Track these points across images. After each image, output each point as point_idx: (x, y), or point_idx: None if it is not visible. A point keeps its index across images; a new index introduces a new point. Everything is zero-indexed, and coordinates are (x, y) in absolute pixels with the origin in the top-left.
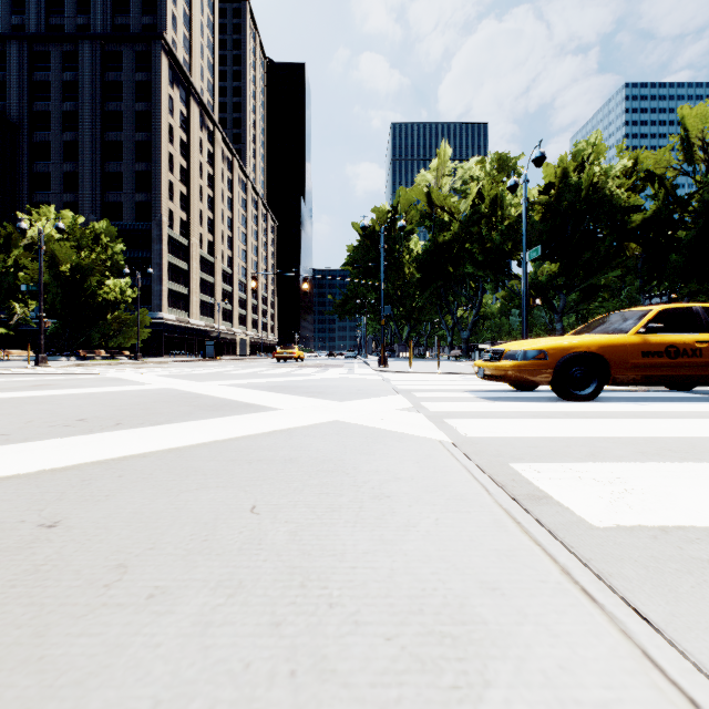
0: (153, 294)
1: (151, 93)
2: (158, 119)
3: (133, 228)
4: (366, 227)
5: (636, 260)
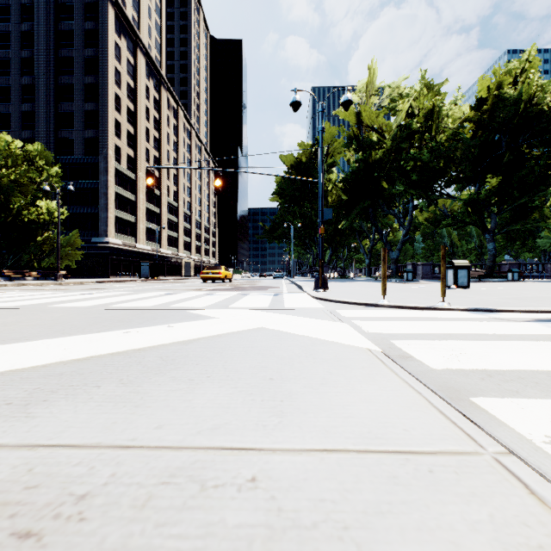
0: (100, 220)
1: (99, 40)
2: (105, 62)
3: (83, 162)
4: (298, 103)
5: None
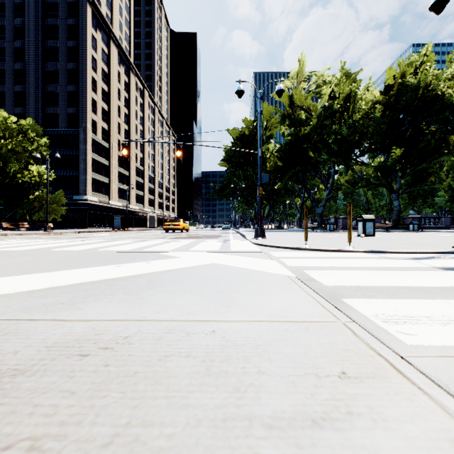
0: (80, 181)
1: (79, 33)
2: (84, 52)
3: (66, 133)
4: (242, 91)
5: None
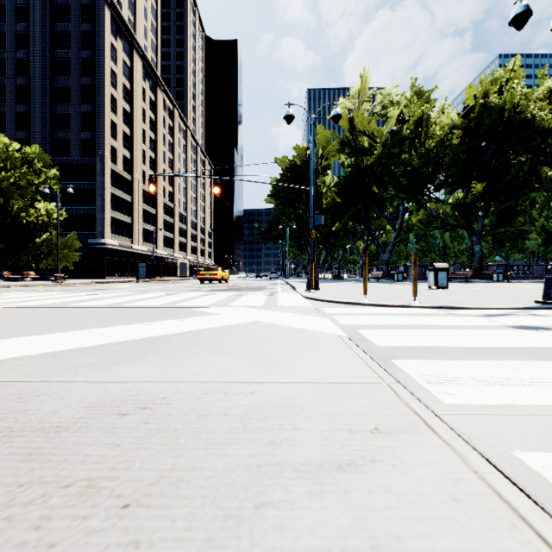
0: (97, 221)
1: (95, 42)
2: (102, 64)
3: (79, 163)
4: (291, 116)
5: (550, 185)
